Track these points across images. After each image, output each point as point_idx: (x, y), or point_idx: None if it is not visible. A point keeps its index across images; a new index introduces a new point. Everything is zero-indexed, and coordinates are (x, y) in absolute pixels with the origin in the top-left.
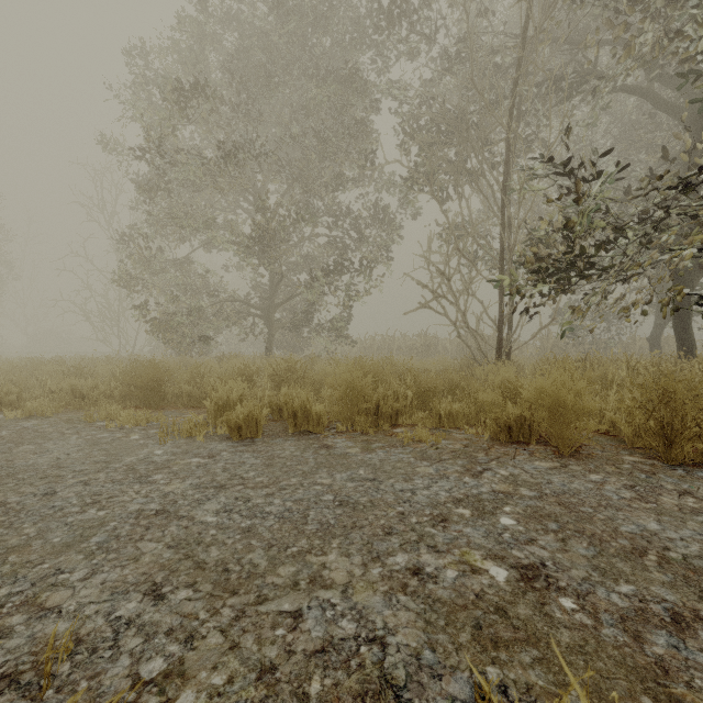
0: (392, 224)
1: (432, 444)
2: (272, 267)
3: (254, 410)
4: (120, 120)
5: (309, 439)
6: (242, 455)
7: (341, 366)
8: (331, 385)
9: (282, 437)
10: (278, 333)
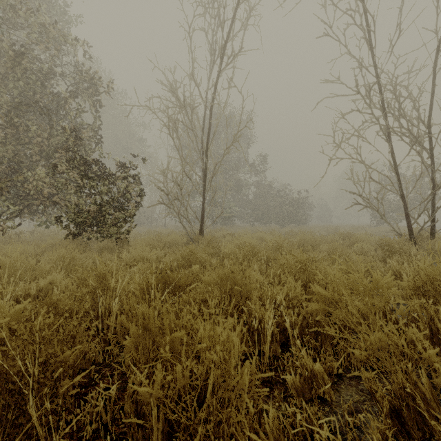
0: None
1: None
2: None
3: None
4: None
5: None
6: None
7: None
8: None
9: None
10: None
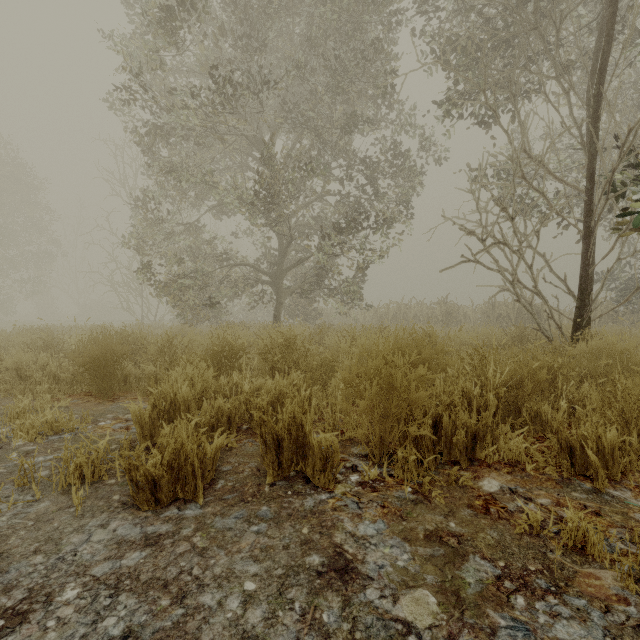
0: (413, 175)
1: (634, 577)
2: (280, 228)
3: (220, 416)
4: (116, 70)
5: (300, 519)
6: (102, 613)
7: (360, 341)
8: (348, 381)
9: (246, 503)
10: (290, 301)
